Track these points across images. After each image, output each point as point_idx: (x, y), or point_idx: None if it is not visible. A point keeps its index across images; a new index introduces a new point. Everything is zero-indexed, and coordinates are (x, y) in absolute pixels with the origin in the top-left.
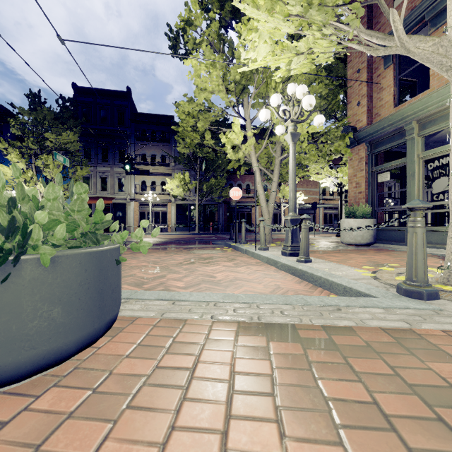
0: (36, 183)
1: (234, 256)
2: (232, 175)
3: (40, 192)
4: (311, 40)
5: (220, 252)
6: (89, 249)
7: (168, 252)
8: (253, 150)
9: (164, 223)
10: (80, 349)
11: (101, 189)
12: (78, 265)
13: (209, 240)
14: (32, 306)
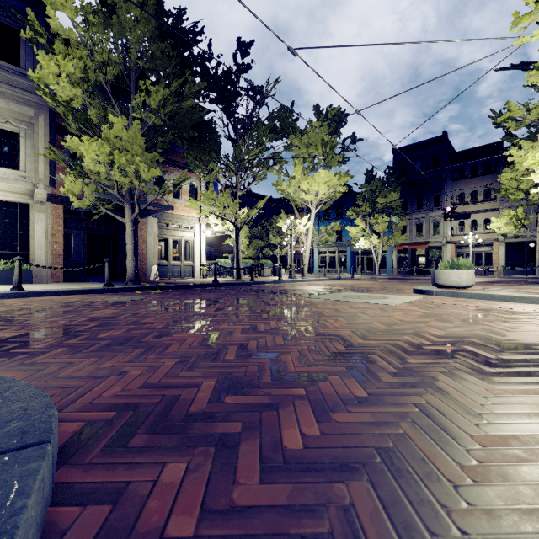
0: (370, 237)
1: None
2: None
3: (372, 243)
4: None
5: None
6: (470, 270)
7: (490, 285)
8: None
9: (487, 265)
10: (469, 286)
11: (416, 235)
12: (469, 272)
13: None
14: (463, 277)
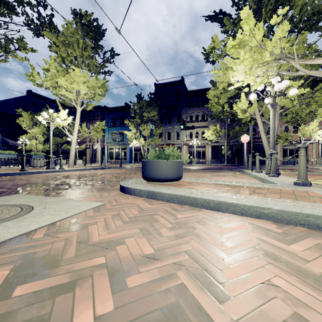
0: (139, 139)
1: (238, 175)
2: (255, 122)
3: (141, 143)
4: (263, 69)
5: (232, 173)
6: (177, 160)
7: (202, 172)
8: (257, 110)
9: (203, 158)
10: (176, 179)
11: (168, 139)
12: (176, 163)
13: (231, 168)
14: (170, 169)
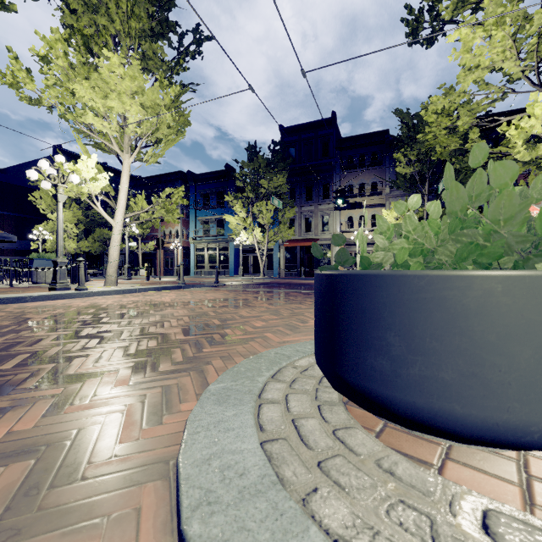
0: (253, 230)
1: None
2: None
3: (255, 238)
4: None
5: None
6: None
7: None
8: None
9: None
10: None
11: (305, 230)
12: None
13: None
14: None
